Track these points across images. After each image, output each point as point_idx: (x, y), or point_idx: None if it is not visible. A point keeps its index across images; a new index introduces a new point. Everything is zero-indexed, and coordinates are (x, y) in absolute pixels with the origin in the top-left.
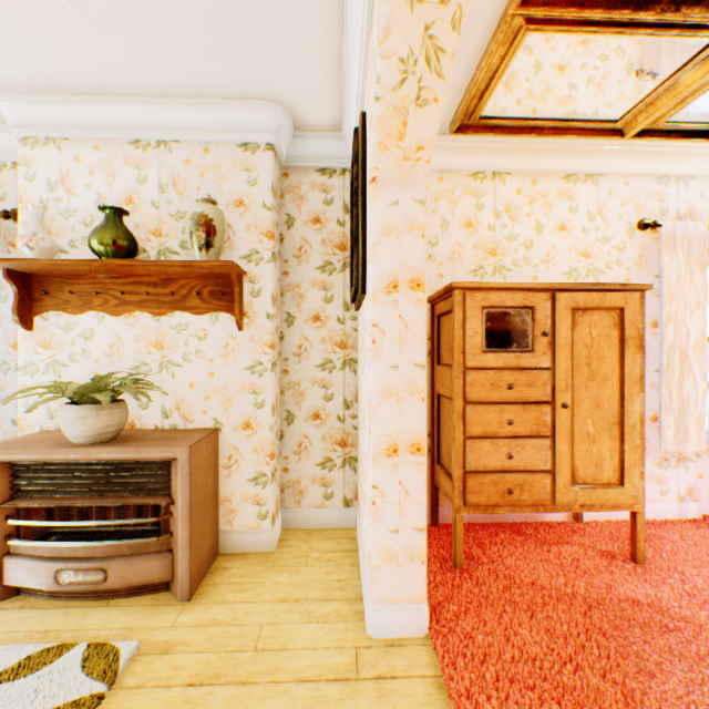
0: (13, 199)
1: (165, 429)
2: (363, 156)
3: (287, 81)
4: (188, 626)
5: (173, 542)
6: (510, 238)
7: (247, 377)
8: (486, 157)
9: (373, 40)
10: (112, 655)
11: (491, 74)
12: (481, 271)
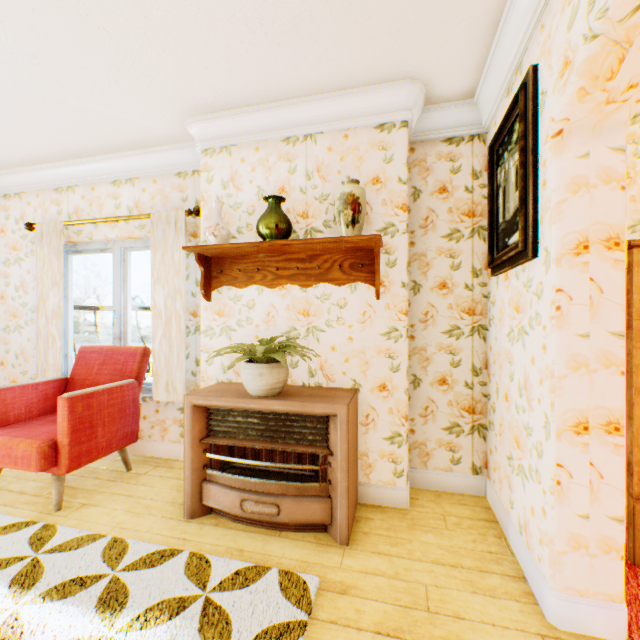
0: (192, 200)
1: (311, 386)
2: (533, 112)
3: (431, 55)
4: (355, 571)
5: (330, 489)
6: None
7: (383, 342)
8: None
9: None
10: (301, 585)
11: None
12: None
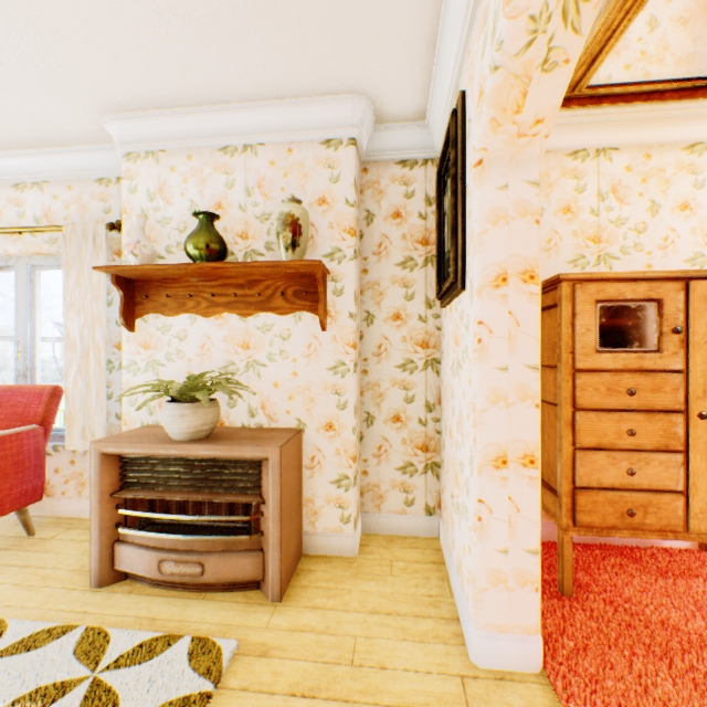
0: (117, 212)
1: (251, 427)
2: (463, 139)
3: (373, 70)
4: (282, 629)
5: (263, 541)
6: (617, 222)
7: (329, 377)
8: (589, 133)
9: (489, 4)
10: (214, 652)
11: (608, 33)
12: (581, 261)
